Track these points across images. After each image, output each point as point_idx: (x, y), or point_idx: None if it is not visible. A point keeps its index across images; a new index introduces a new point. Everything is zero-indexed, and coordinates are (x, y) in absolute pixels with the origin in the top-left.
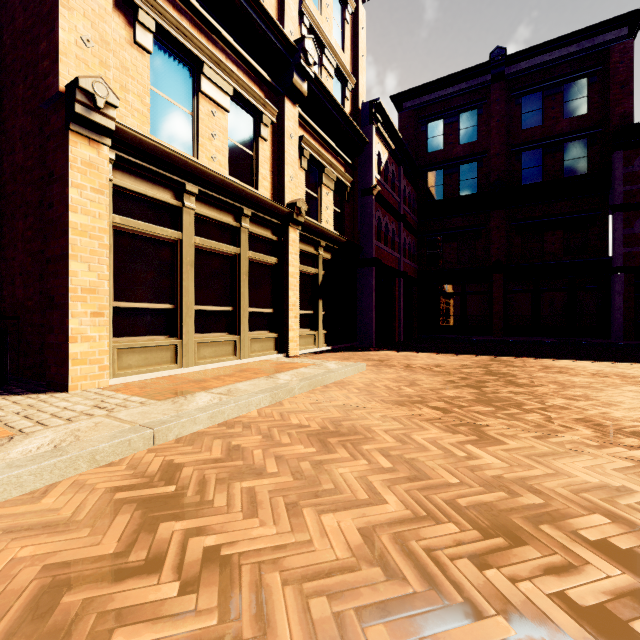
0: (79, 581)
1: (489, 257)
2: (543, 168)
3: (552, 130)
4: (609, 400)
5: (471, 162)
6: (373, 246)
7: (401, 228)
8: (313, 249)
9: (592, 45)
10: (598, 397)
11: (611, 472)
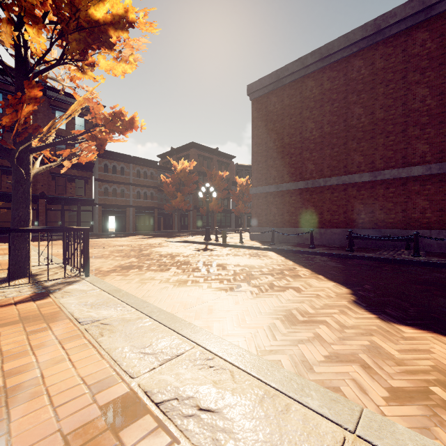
0: (91, 257)
1: (37, 189)
2: None
3: (71, 135)
4: (115, 243)
5: None
6: None
7: None
8: None
9: (87, 107)
10: (113, 243)
11: (124, 247)
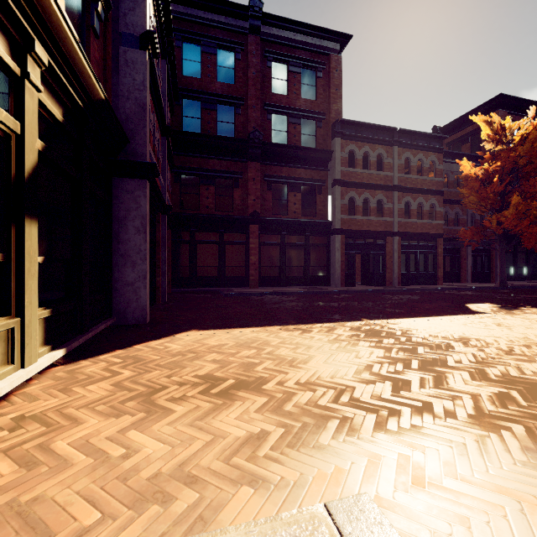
0: None
1: (246, 207)
2: (288, 134)
3: (294, 103)
4: None
5: (229, 105)
6: (147, 143)
7: (166, 145)
8: (1, 46)
9: (321, 45)
10: None
11: None
